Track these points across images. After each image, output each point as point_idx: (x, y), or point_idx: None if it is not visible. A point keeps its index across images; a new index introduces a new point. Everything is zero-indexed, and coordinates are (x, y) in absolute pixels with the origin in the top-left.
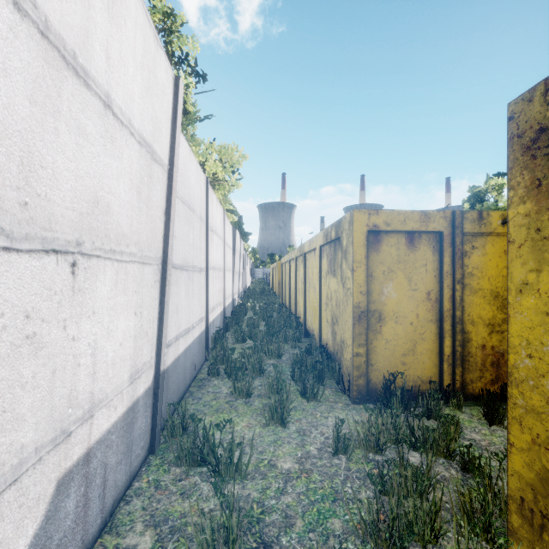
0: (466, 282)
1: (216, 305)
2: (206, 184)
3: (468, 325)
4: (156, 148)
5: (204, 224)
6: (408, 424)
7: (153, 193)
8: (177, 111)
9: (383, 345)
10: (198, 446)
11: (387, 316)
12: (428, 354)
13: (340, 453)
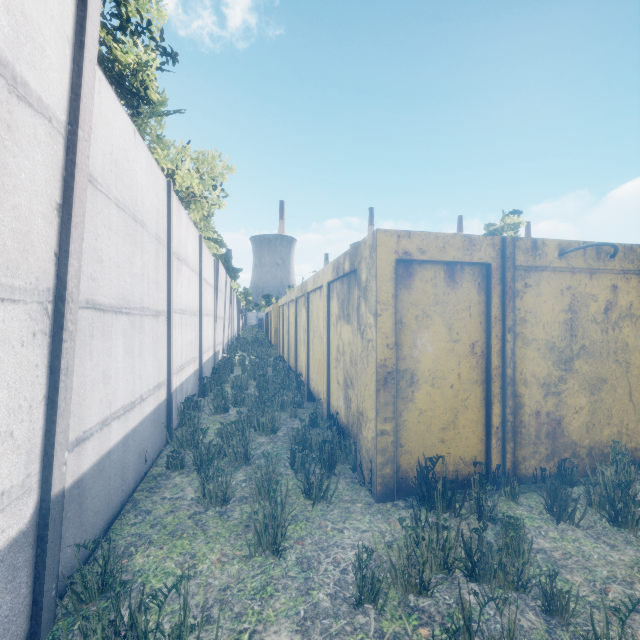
0: (518, 330)
1: (187, 363)
2: (168, 190)
3: (521, 386)
4: (26, 77)
5: (165, 248)
6: (463, 542)
7: (21, 163)
8: (86, 30)
9: (415, 417)
10: (119, 632)
11: (421, 377)
12: (472, 427)
13: (366, 601)
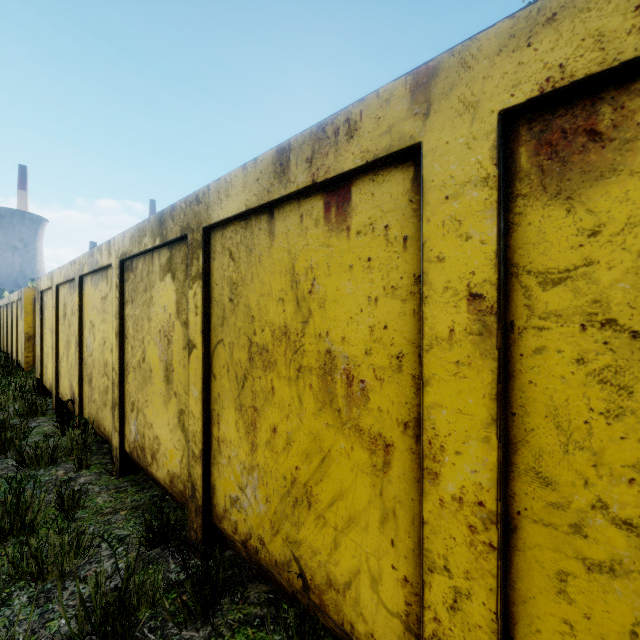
0: None
1: None
2: None
3: None
4: None
5: None
6: None
7: None
8: None
9: None
10: None
11: None
12: None
13: None
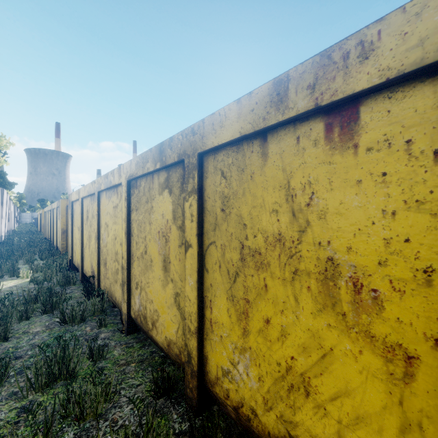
0: None
1: None
2: None
3: None
4: None
5: None
6: None
7: None
8: None
9: None
10: None
11: None
12: None
13: None
